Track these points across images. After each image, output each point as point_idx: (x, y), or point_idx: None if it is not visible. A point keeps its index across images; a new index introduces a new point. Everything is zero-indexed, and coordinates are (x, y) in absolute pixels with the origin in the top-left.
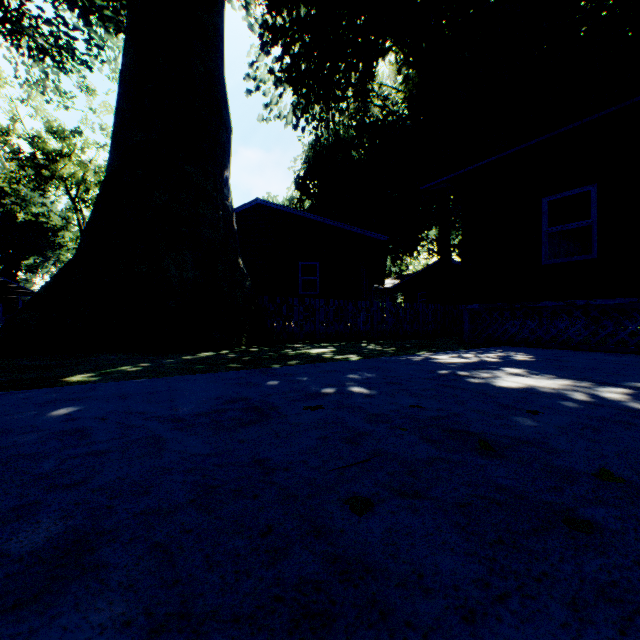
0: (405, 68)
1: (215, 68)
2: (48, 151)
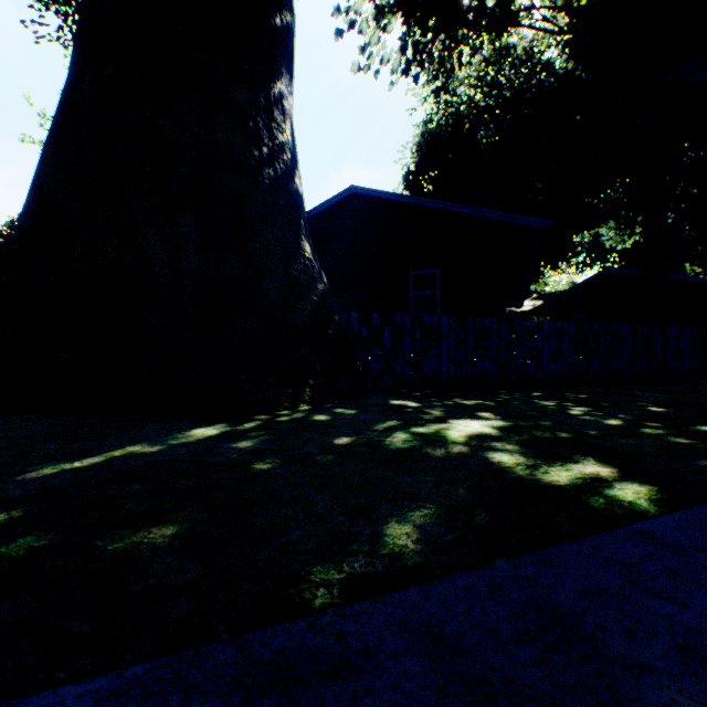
0: None
1: None
2: None
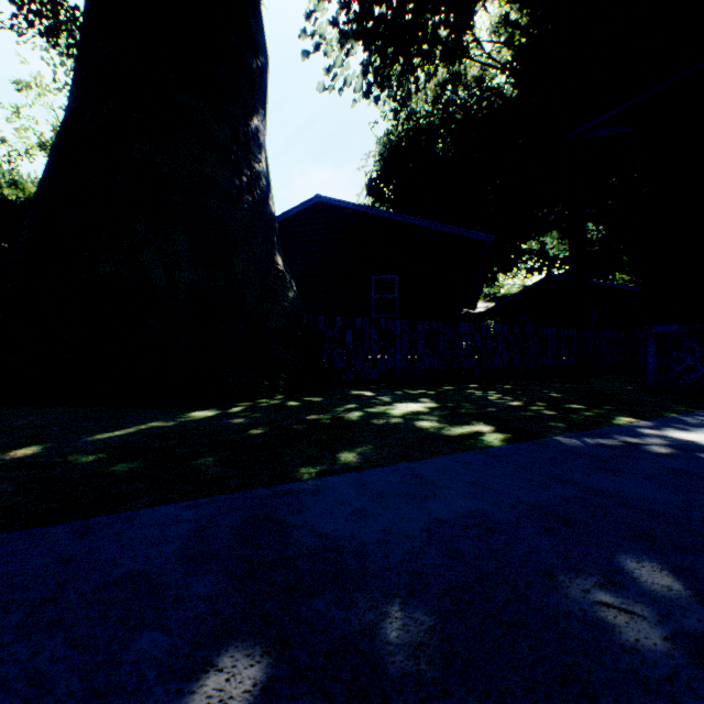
0: (515, 9)
1: None
2: None
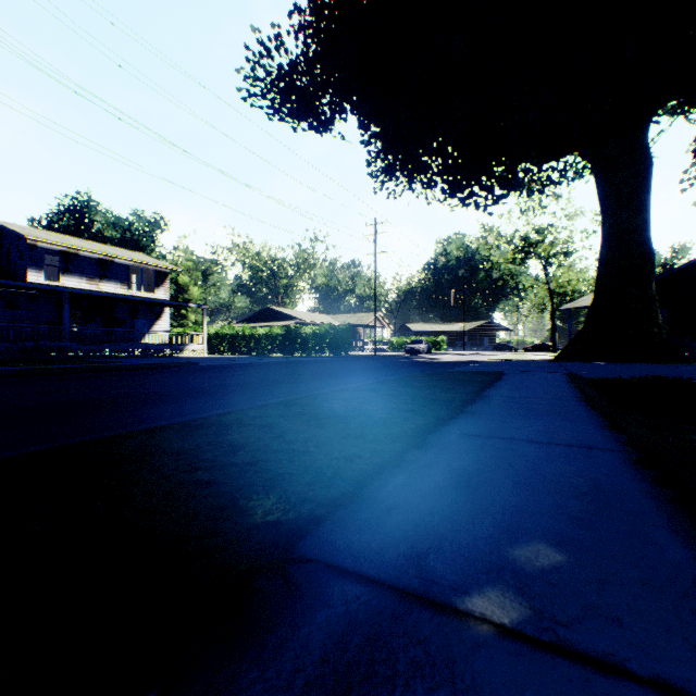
0: None
1: (642, 239)
2: (530, 242)
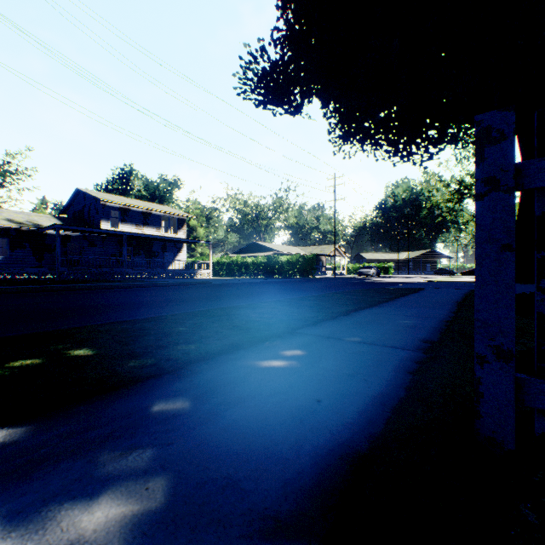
0: None
1: None
2: (466, 185)
